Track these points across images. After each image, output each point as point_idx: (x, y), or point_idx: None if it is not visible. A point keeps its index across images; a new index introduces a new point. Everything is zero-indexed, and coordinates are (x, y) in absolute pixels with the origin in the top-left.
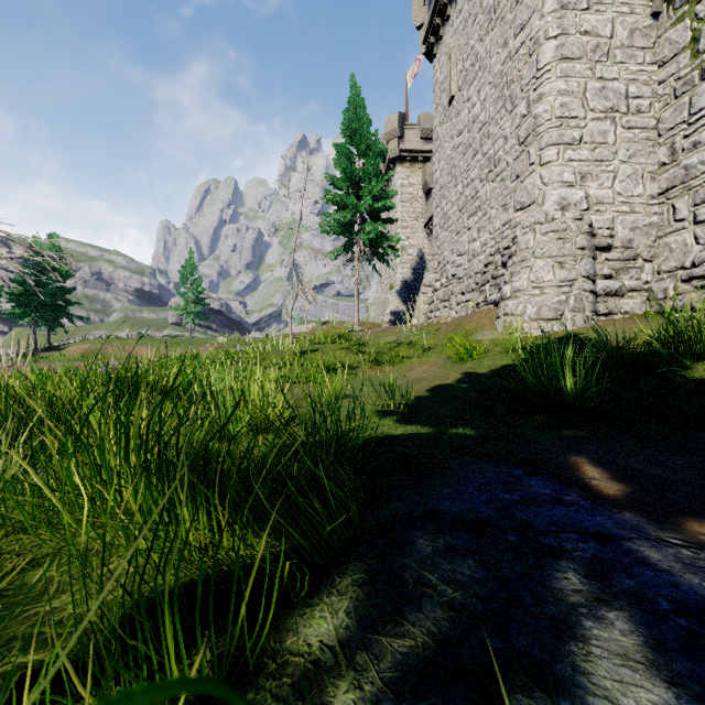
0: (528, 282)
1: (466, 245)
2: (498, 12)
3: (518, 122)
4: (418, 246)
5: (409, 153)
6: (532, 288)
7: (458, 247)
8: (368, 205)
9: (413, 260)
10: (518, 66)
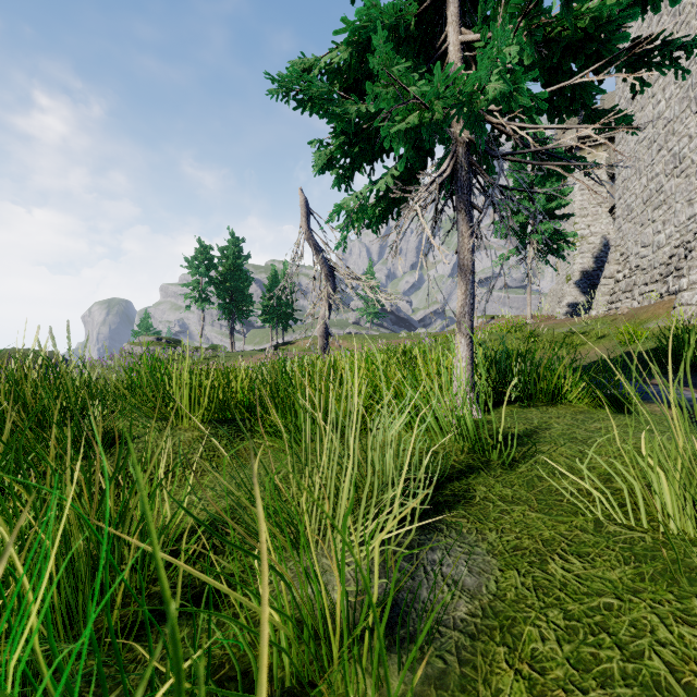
0: None
1: (650, 237)
2: (683, 17)
3: None
4: (600, 233)
5: (589, 138)
6: None
7: (642, 239)
8: (541, 206)
9: (595, 248)
10: None
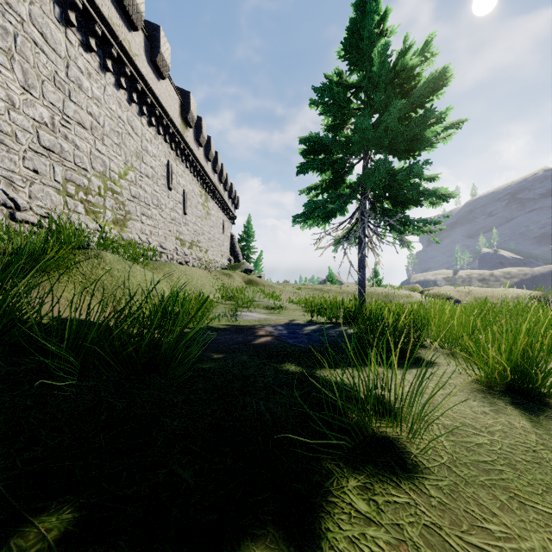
0: None
1: None
2: None
3: None
4: None
5: None
6: None
7: None
8: None
9: None
10: None
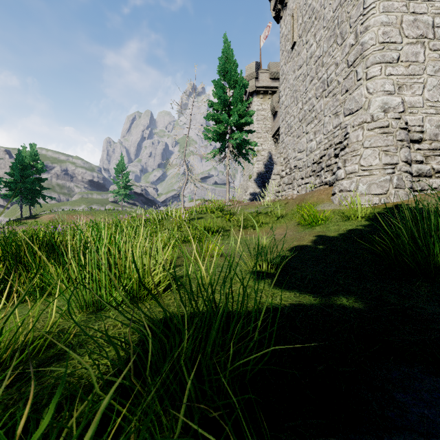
0: (358, 166)
1: (305, 144)
2: None
3: (347, 51)
4: (268, 149)
5: (262, 88)
6: (362, 170)
7: (299, 146)
8: (235, 120)
9: (265, 159)
10: (347, 10)
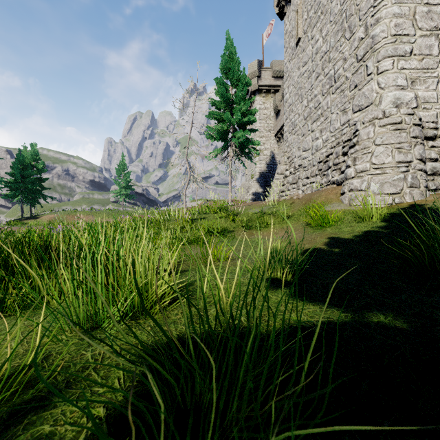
0: (370, 164)
1: (310, 143)
2: None
3: (356, 45)
4: (270, 149)
5: (264, 87)
6: (374, 169)
7: (304, 145)
8: (238, 119)
9: (267, 158)
10: (356, 2)
